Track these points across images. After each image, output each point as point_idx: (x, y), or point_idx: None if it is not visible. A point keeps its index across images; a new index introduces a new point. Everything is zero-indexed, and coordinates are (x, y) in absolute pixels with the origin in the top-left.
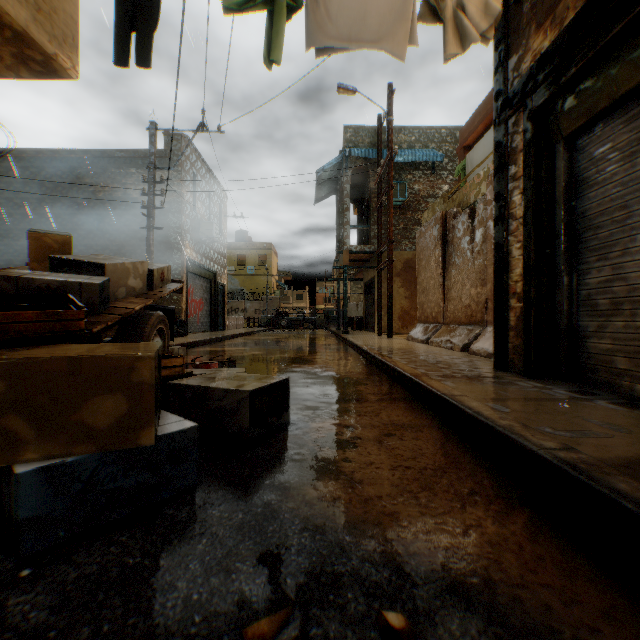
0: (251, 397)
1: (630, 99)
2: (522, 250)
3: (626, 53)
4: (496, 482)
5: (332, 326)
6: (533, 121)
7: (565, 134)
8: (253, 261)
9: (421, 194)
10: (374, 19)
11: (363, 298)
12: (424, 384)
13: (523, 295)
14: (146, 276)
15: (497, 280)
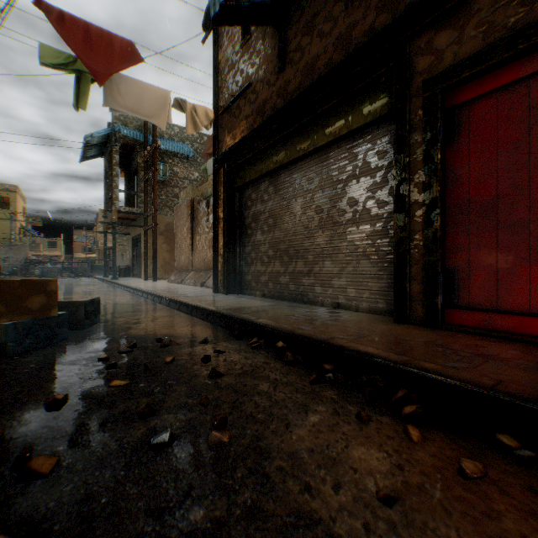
0: (86, 304)
1: (256, 181)
2: (223, 234)
3: (252, 165)
4: (197, 323)
5: (97, 274)
6: (227, 175)
7: (238, 186)
8: None
9: (179, 175)
10: (148, 104)
11: (130, 250)
12: (175, 299)
13: (223, 255)
14: None
15: (214, 247)
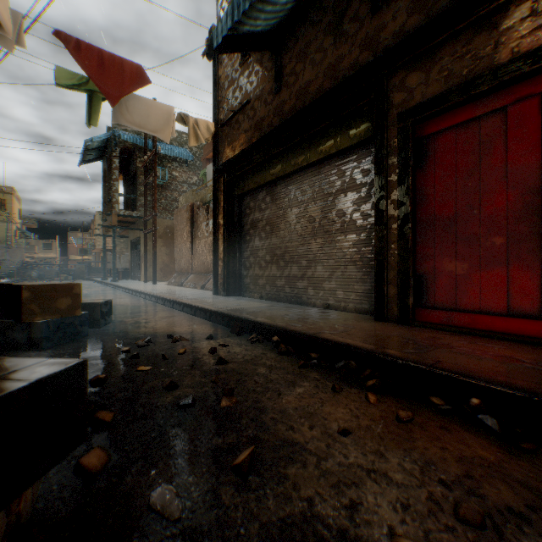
0: (101, 305)
1: (254, 191)
2: (223, 240)
3: (251, 176)
4: (201, 322)
5: (95, 277)
6: (227, 184)
7: (237, 194)
8: None
9: (178, 179)
10: (153, 119)
11: (129, 253)
12: (179, 301)
13: (223, 260)
14: None
15: (214, 252)
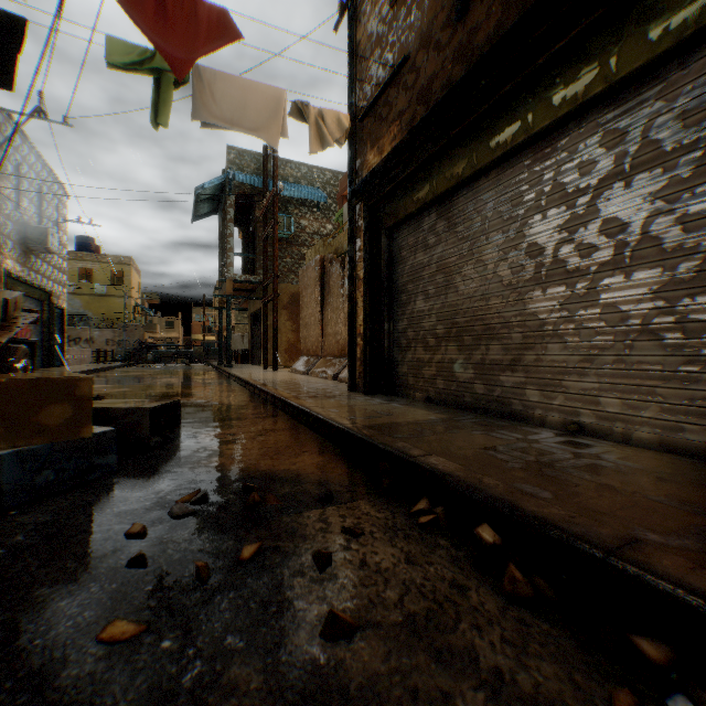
0: (152, 412)
1: (415, 217)
2: (363, 303)
3: (410, 190)
4: (320, 447)
5: (213, 360)
6: (369, 212)
7: (387, 227)
8: (104, 278)
9: (307, 230)
10: (253, 111)
11: (249, 330)
12: (292, 402)
13: (364, 335)
14: (3, 307)
15: (350, 323)
